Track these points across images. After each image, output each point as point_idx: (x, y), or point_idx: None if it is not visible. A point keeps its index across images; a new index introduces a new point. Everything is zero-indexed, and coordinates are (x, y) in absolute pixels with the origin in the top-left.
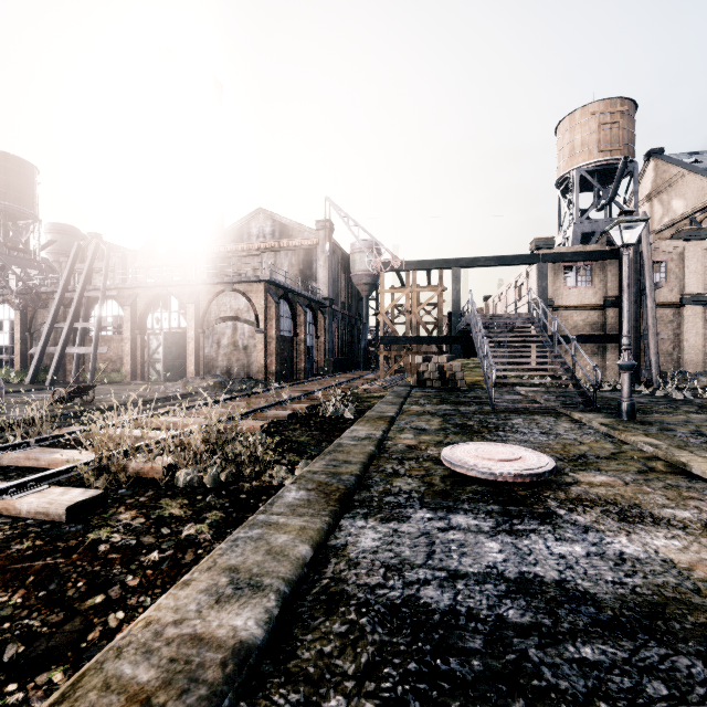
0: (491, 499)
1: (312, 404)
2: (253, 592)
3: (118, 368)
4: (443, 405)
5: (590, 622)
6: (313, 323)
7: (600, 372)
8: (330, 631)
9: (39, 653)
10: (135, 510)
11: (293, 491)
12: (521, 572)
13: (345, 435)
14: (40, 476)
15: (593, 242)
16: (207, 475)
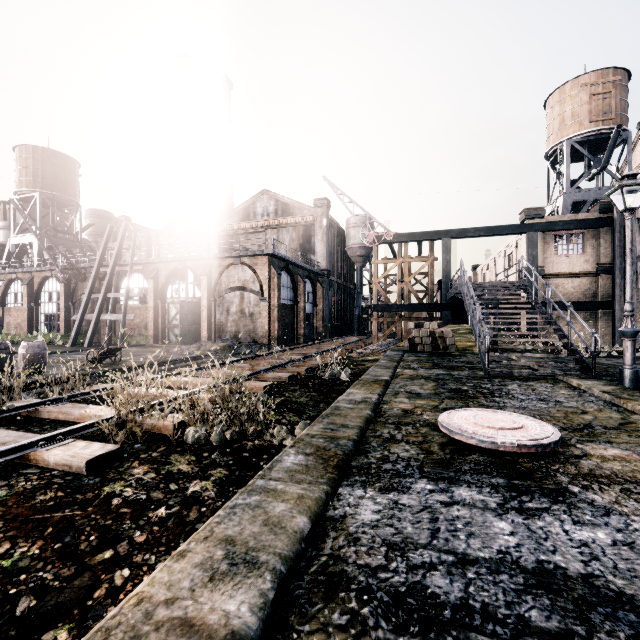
0: (494, 471)
1: (310, 367)
2: (248, 570)
3: (143, 332)
4: (436, 370)
5: (633, 634)
6: (311, 292)
7: (599, 339)
8: (329, 622)
9: (48, 608)
10: (147, 465)
11: (291, 455)
12: (539, 561)
13: (342, 398)
14: (67, 430)
15: (584, 211)
16: (213, 433)
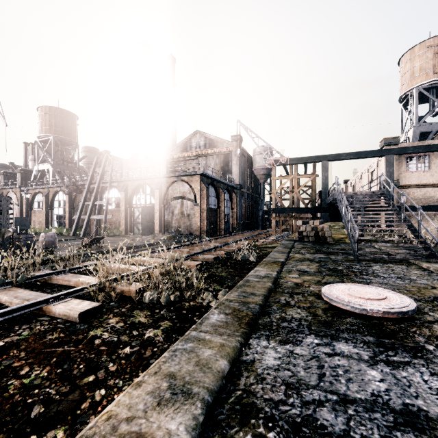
0: (365, 331)
1: (228, 251)
2: (185, 399)
3: (118, 227)
4: (318, 254)
5: None
6: (229, 200)
7: None
8: None
9: (51, 414)
10: (118, 317)
11: (215, 314)
12: (405, 404)
13: (251, 274)
14: (67, 292)
15: (429, 139)
16: (162, 296)
